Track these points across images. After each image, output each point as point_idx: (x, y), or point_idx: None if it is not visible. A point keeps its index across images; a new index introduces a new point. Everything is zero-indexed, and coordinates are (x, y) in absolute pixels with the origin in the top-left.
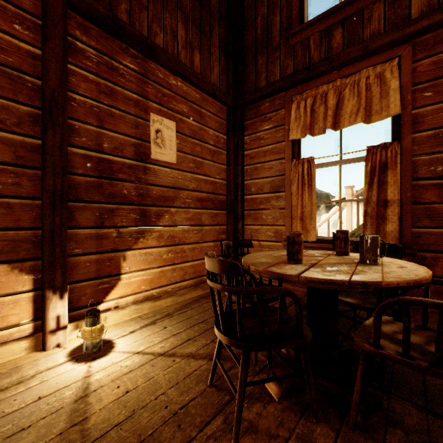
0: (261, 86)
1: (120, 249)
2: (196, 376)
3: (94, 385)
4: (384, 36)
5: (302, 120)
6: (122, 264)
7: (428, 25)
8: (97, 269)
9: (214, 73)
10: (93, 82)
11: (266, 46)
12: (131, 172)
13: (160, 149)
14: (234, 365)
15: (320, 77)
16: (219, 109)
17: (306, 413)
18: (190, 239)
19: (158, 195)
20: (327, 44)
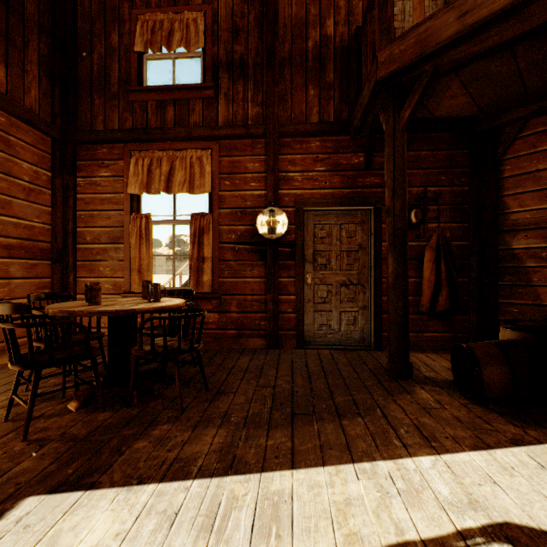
0: (99, 128)
1: None
2: None
3: None
4: (202, 129)
5: (141, 177)
6: None
7: (226, 134)
8: None
9: (32, 95)
10: None
11: (104, 88)
12: None
13: None
14: (39, 404)
15: (156, 142)
16: (39, 140)
17: (98, 410)
18: None
19: None
20: (162, 115)
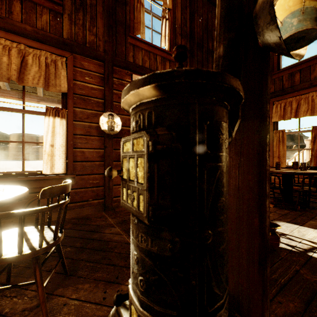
0: None
1: None
2: None
3: None
4: None
5: (279, 113)
6: None
7: None
8: None
9: None
10: None
11: None
12: None
13: None
14: None
15: (288, 94)
16: None
17: (282, 209)
18: None
19: None
20: (291, 79)
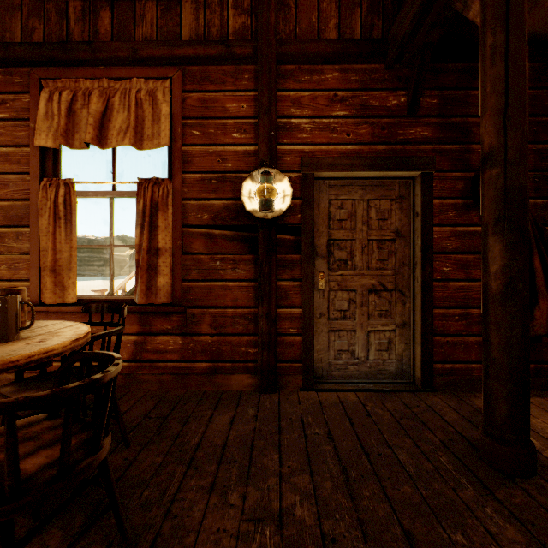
0: None
1: None
2: None
3: None
4: (154, 46)
5: (57, 121)
6: None
7: (194, 54)
8: None
9: None
10: None
11: None
12: None
13: None
14: None
15: (83, 67)
16: None
17: None
18: None
19: None
20: (92, 24)
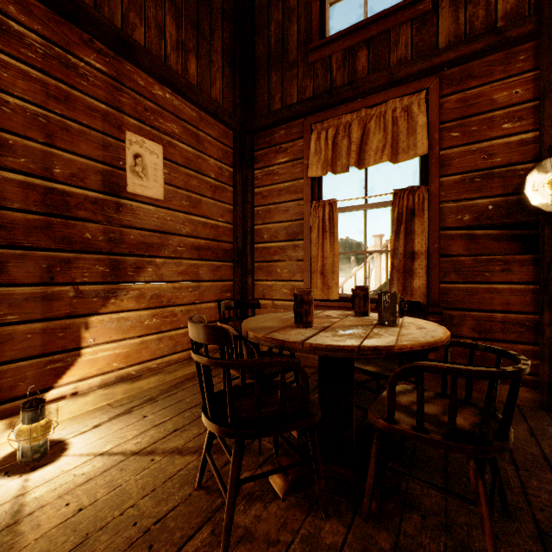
0: (276, 109)
1: (81, 314)
2: (180, 477)
3: (30, 506)
4: (411, 64)
5: (323, 154)
6: (83, 334)
7: (455, 57)
8: (43, 343)
9: (217, 86)
10: (38, 81)
11: (282, 60)
12: (98, 209)
13: (141, 180)
14: None
15: (343, 105)
16: (222, 133)
17: (315, 508)
18: (183, 299)
19: (137, 241)
20: (350, 66)
